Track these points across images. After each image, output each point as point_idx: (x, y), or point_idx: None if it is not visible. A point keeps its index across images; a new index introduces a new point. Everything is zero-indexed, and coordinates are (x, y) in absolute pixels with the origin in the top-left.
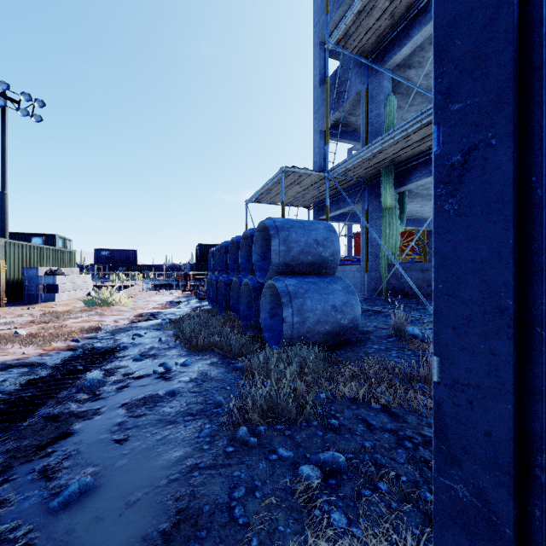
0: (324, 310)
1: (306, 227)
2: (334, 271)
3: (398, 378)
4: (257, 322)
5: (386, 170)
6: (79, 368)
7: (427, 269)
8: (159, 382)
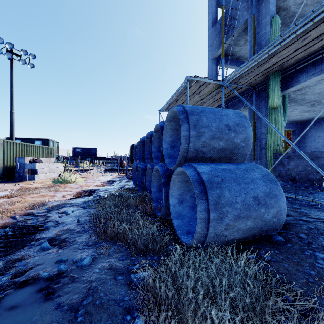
0: (245, 203)
1: (216, 112)
2: (245, 158)
3: None
4: (166, 206)
5: (274, 75)
6: None
7: (317, 157)
8: (35, 303)
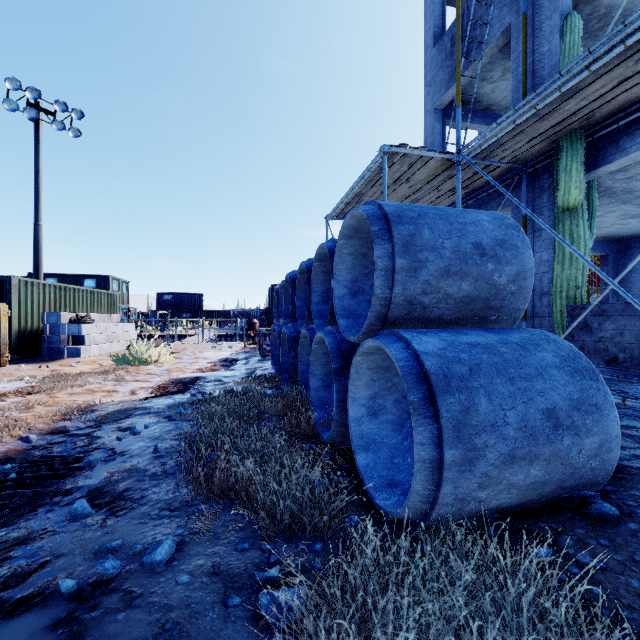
0: (526, 426)
1: (453, 217)
2: (516, 318)
3: None
4: (341, 422)
5: (570, 138)
6: None
7: None
8: None
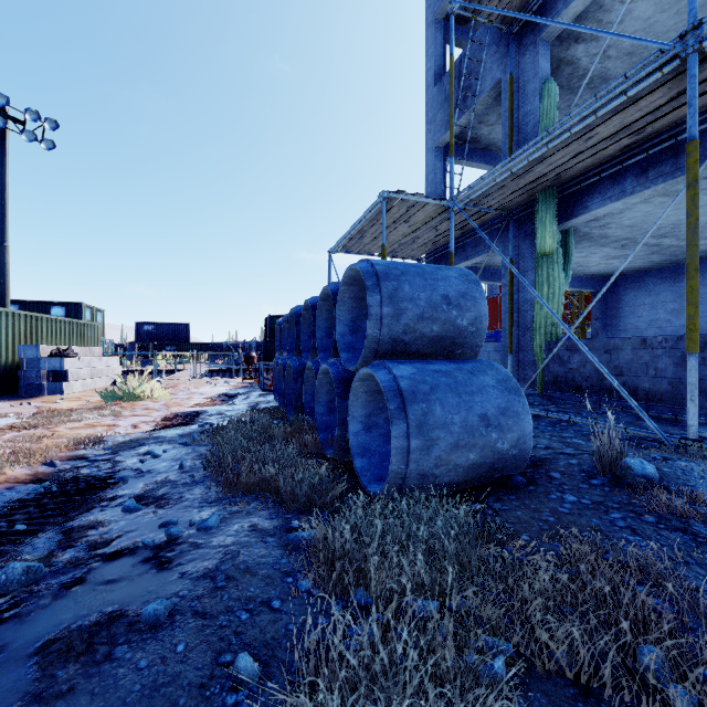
0: (467, 425)
1: (428, 274)
2: (477, 352)
3: (665, 599)
4: (342, 437)
5: (544, 193)
6: (17, 529)
7: (616, 347)
8: (145, 574)
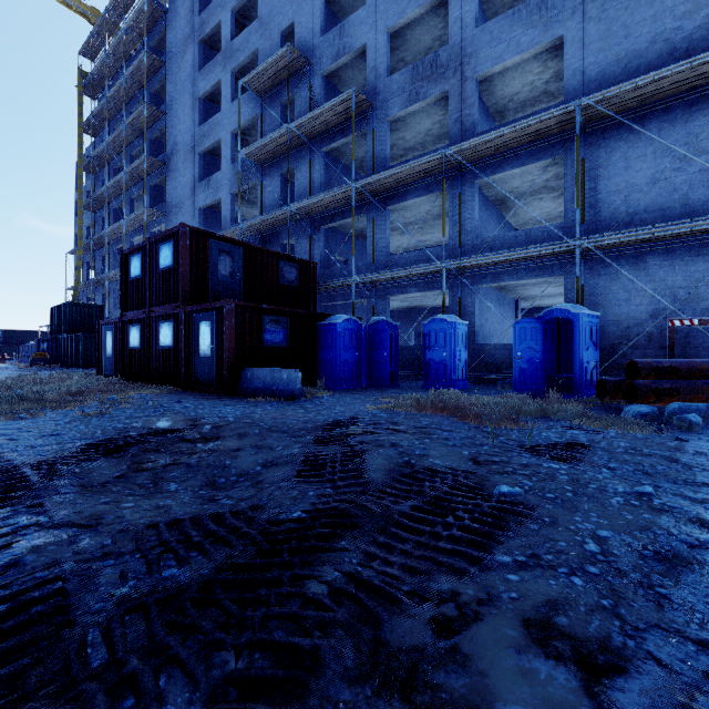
0: None
1: None
2: None
3: None
4: None
5: None
6: None
7: None
8: None
